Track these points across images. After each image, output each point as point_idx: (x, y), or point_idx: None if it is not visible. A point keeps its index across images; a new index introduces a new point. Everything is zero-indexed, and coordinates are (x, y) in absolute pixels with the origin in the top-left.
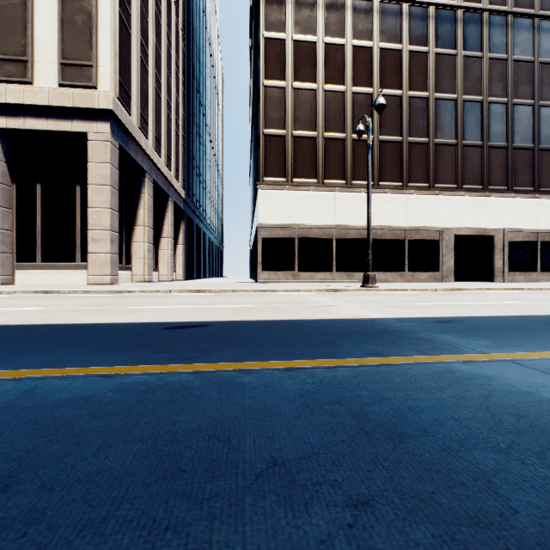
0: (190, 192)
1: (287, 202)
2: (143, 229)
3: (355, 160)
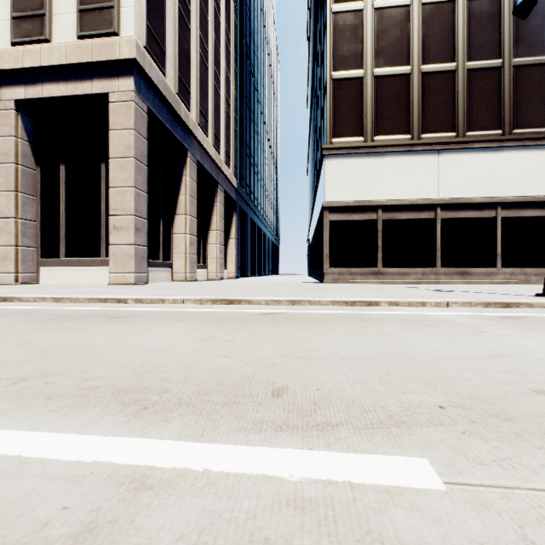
0: (243, 181)
1: (365, 170)
2: (185, 217)
3: (471, 100)
